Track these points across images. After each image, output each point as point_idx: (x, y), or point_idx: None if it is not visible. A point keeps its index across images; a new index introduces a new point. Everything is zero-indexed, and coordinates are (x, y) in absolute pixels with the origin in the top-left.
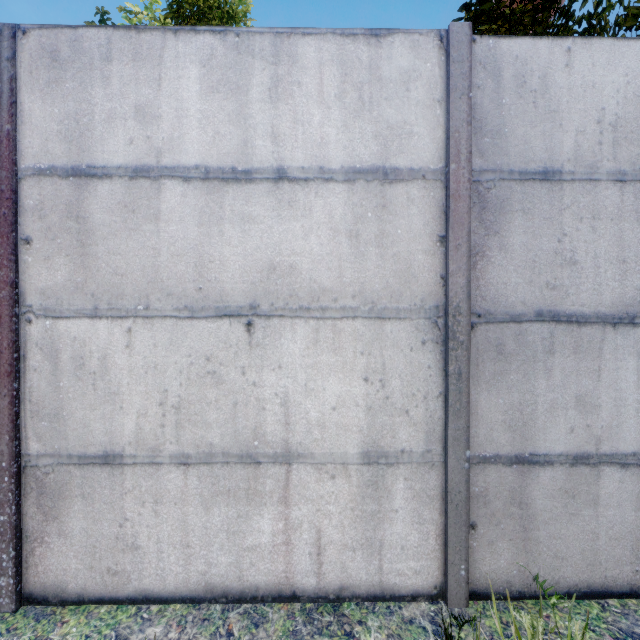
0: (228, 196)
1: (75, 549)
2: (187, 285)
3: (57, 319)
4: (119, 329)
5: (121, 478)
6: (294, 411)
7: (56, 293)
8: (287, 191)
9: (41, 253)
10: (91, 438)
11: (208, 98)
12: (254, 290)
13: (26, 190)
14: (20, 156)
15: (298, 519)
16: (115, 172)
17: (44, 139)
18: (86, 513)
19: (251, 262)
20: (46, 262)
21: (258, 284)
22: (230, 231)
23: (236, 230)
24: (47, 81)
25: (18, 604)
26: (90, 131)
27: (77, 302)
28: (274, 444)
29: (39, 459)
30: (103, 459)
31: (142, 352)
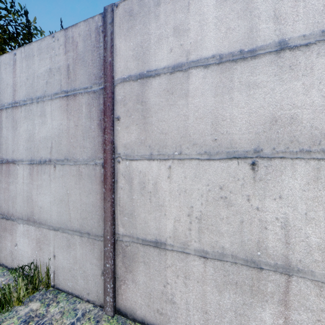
0: (236, 72)
1: (140, 292)
2: (206, 137)
3: (131, 161)
4: (164, 166)
5: (164, 257)
6: (294, 234)
7: (131, 146)
8: (288, 58)
9: (124, 124)
10: (148, 230)
11: (221, 6)
12: (257, 138)
13: (117, 91)
14: (115, 73)
15: (297, 321)
16: (162, 71)
17: (126, 61)
18: (146, 273)
19: (255, 117)
20: (126, 129)
21: (261, 134)
22: (238, 97)
23: (243, 95)
24: (127, 29)
25: (114, 313)
26: (148, 50)
27: (141, 151)
28: (274, 257)
29: (123, 237)
30: (155, 244)
31: (177, 181)
